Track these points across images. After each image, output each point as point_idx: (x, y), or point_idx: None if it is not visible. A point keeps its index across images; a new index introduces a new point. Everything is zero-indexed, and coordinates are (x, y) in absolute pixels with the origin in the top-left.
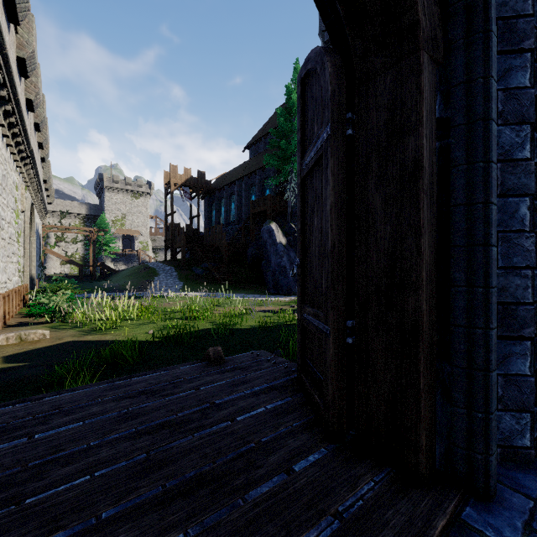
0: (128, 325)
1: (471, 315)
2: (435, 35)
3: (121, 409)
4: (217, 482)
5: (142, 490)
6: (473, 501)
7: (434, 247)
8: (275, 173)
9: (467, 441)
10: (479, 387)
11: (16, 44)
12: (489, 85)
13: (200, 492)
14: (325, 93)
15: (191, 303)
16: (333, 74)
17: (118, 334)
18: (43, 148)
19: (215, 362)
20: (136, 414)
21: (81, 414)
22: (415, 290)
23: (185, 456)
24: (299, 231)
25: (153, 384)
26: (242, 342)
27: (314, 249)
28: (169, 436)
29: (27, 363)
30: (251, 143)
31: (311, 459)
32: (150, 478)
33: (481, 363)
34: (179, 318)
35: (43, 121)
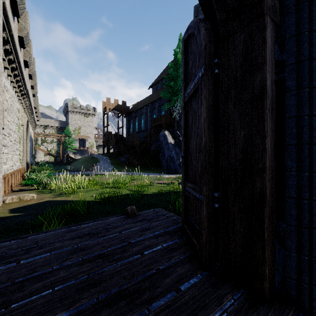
0: (81, 191)
1: (299, 191)
2: (275, 5)
3: (73, 245)
4: (131, 297)
5: (83, 300)
6: (302, 315)
7: (273, 145)
8: (167, 101)
9: (297, 275)
10: (306, 239)
11: (18, 28)
12: (313, 36)
13: (120, 303)
14: (200, 47)
15: (118, 178)
16: (205, 34)
17: (75, 196)
18: (33, 89)
19: (131, 216)
20: (82, 248)
21: (49, 247)
22: (261, 174)
23: (111, 277)
24: (183, 135)
25: (94, 229)
26: (148, 202)
27: (192, 147)
28: (102, 264)
29: (23, 213)
30: (153, 84)
31: (192, 282)
32: (89, 292)
33: (307, 223)
34: (111, 187)
35: (33, 73)
